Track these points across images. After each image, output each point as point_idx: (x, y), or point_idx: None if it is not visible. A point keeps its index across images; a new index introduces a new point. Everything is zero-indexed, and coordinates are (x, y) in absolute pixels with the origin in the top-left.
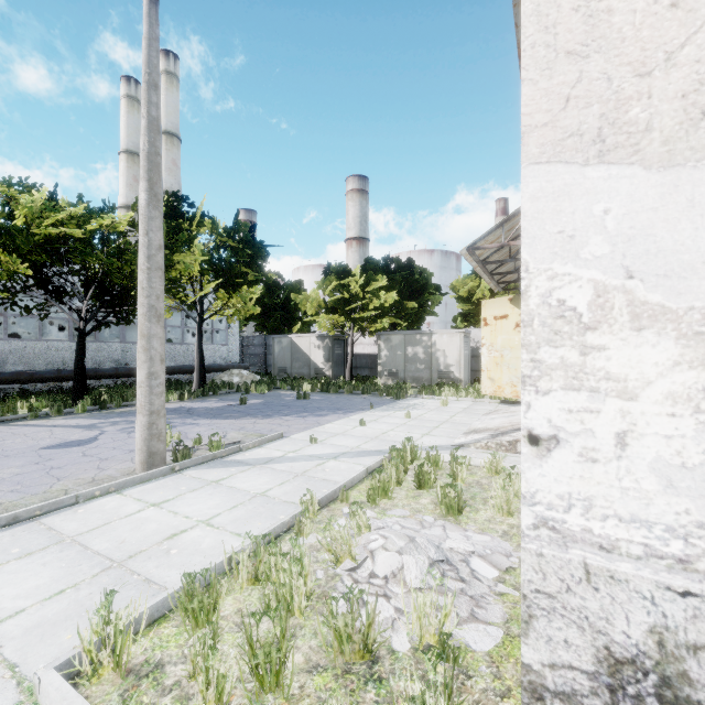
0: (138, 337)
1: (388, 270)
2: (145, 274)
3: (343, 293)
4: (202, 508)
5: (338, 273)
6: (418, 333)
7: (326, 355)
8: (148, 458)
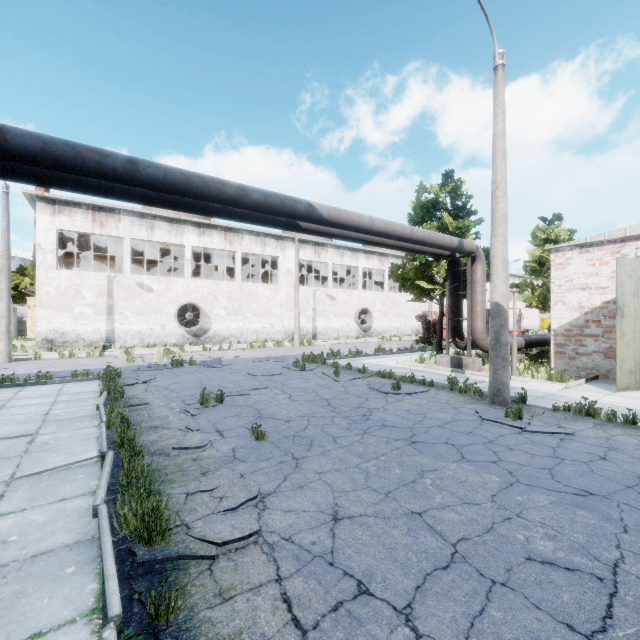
0: None
1: None
2: None
3: None
4: None
5: None
6: None
7: None
8: None
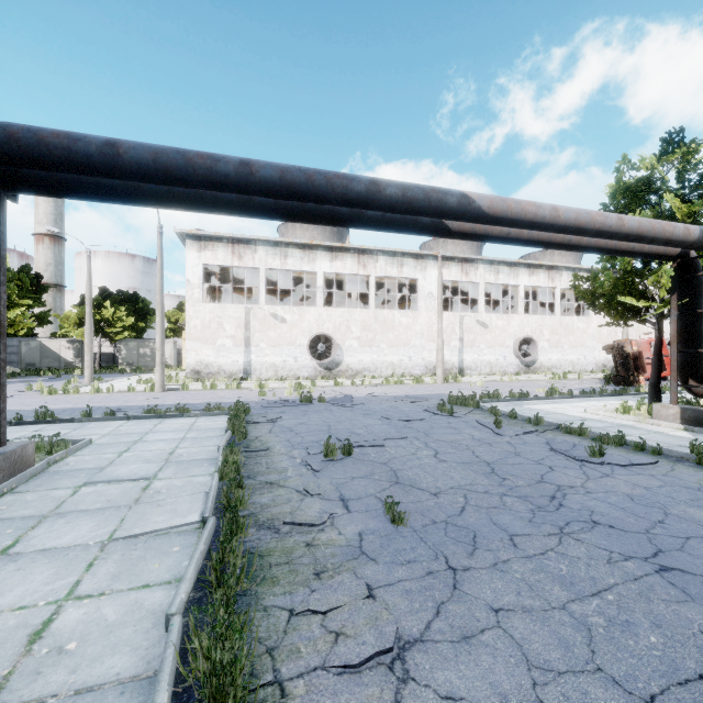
0: (87, 348)
1: (121, 299)
2: (90, 331)
3: (95, 316)
4: (124, 384)
5: (96, 305)
6: (147, 341)
7: (76, 353)
8: (91, 380)
